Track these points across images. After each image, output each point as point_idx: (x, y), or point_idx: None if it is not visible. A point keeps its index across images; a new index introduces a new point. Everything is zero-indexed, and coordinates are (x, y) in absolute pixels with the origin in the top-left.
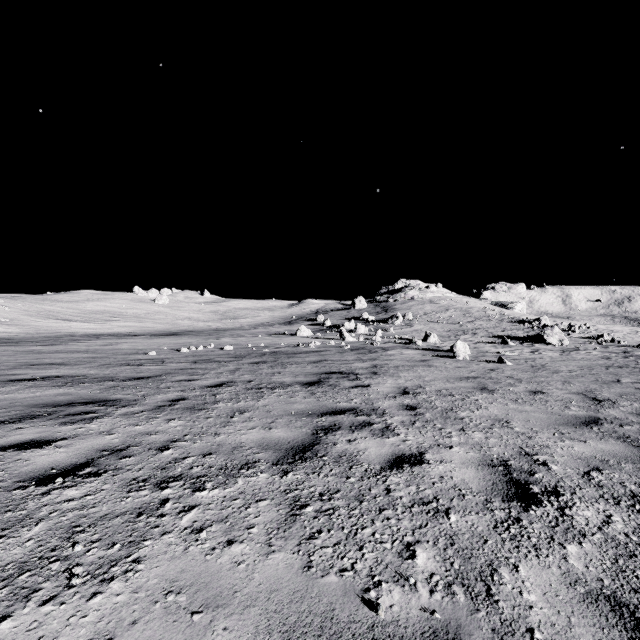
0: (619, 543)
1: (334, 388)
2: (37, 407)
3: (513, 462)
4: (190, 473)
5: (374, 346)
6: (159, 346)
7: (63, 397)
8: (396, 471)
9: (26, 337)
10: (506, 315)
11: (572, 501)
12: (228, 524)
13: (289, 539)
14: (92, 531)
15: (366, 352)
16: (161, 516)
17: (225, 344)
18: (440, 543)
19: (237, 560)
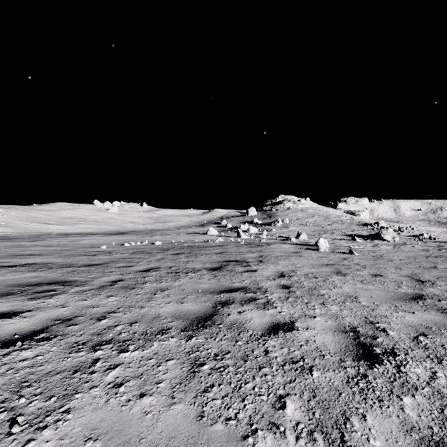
0: (443, 395)
1: (231, 272)
2: (14, 286)
3: (360, 329)
4: (118, 338)
5: (261, 242)
6: (109, 242)
7: (34, 279)
8: (273, 336)
9: (17, 235)
10: (354, 220)
11: (406, 360)
12: (142, 380)
13: (188, 392)
14: (36, 386)
15: (255, 246)
16: (91, 373)
17: (156, 240)
18: (305, 396)
19: (146, 410)
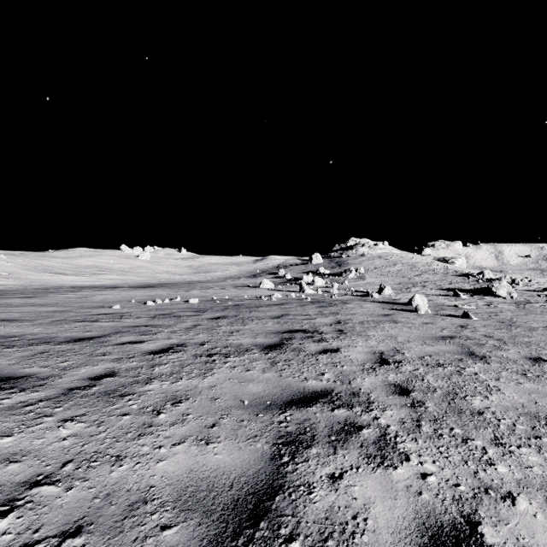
0: None
1: (299, 354)
2: None
3: None
4: None
5: (333, 299)
6: (130, 298)
7: None
8: None
9: (18, 289)
10: (449, 269)
11: None
12: None
13: None
14: None
15: (326, 305)
16: None
17: (192, 296)
18: None
19: None
